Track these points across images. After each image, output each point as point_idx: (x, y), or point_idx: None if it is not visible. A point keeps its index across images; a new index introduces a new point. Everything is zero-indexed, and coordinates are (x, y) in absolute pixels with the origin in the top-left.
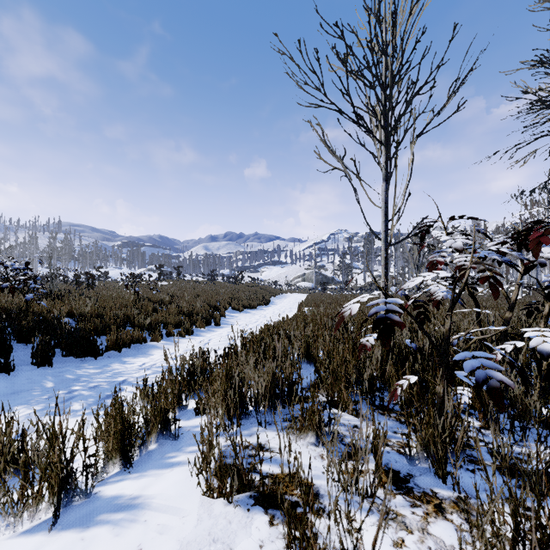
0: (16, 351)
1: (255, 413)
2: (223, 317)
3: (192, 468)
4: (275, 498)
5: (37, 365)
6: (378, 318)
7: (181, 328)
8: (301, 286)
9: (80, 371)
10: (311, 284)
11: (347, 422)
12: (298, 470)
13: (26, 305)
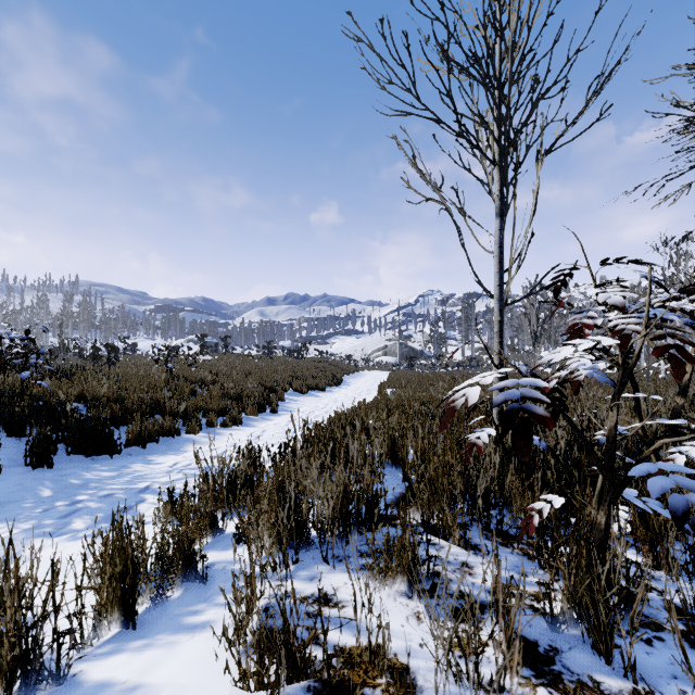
0: (6, 447)
1: (319, 545)
2: (281, 401)
3: (220, 641)
4: (347, 692)
5: (32, 466)
6: (509, 410)
7: (226, 416)
8: (381, 362)
9: (89, 474)
10: (395, 358)
11: (452, 557)
12: (383, 647)
13: (21, 386)
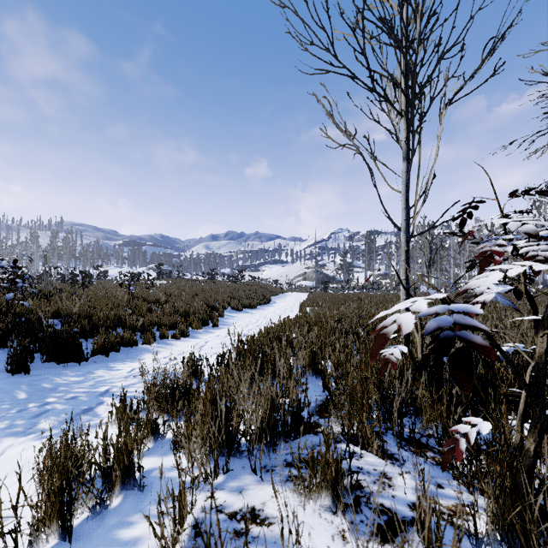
0: None
1: (248, 455)
2: (221, 317)
3: None
4: None
5: (11, 373)
6: (443, 338)
7: (176, 330)
8: (302, 285)
9: (59, 379)
10: (312, 282)
11: (371, 467)
12: None
13: (6, 305)
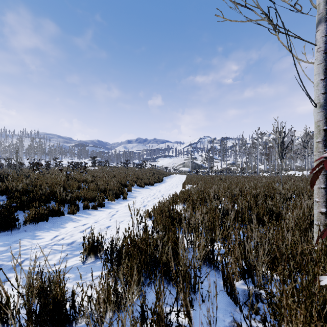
0: None
1: None
2: (129, 192)
3: None
4: None
5: None
6: None
7: (94, 202)
8: (182, 170)
9: None
10: (188, 168)
11: None
12: None
13: None
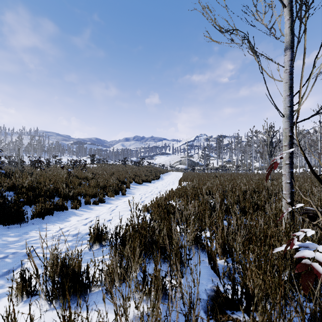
0: None
1: None
2: (128, 188)
3: None
4: None
5: None
6: None
7: (95, 198)
8: (179, 167)
9: None
10: (185, 166)
11: None
12: None
13: None
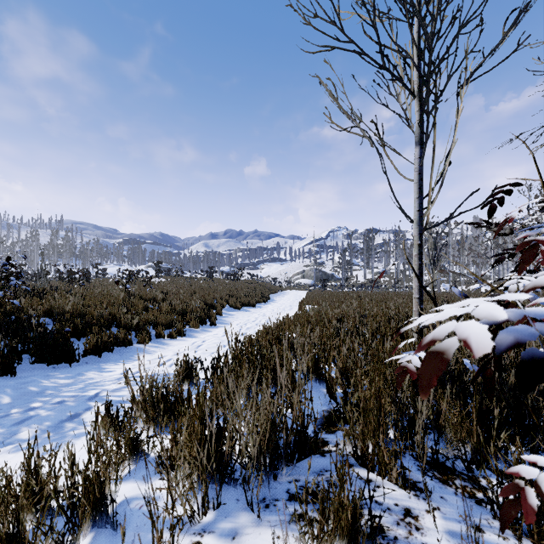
0: None
1: (243, 487)
2: (219, 316)
3: None
4: None
5: None
6: (528, 359)
7: (172, 329)
8: (300, 283)
9: (47, 382)
10: (311, 280)
11: (392, 501)
12: None
13: None
